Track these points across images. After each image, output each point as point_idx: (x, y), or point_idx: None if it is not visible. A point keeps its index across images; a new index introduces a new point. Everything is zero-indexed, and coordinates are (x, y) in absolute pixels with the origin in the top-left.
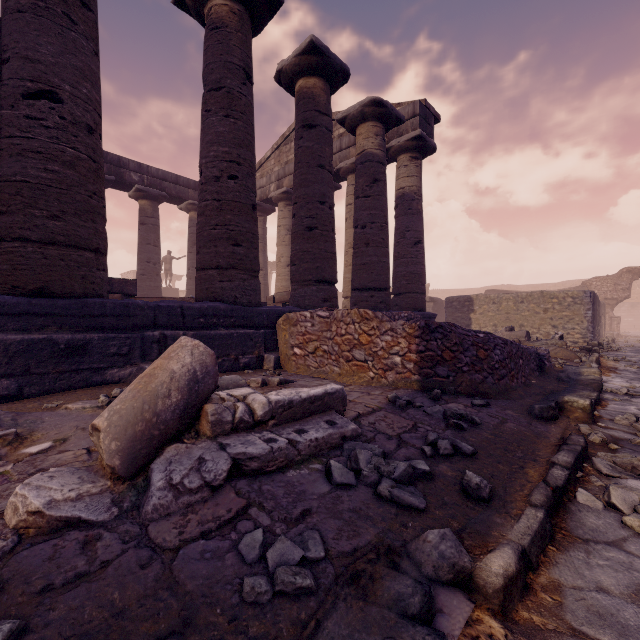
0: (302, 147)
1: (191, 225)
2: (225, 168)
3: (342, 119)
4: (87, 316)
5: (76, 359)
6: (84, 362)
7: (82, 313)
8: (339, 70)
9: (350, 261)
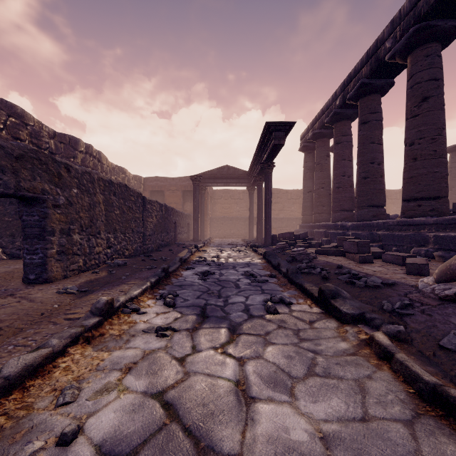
0: None
1: None
2: None
3: None
4: None
5: None
6: None
7: None
8: None
9: None
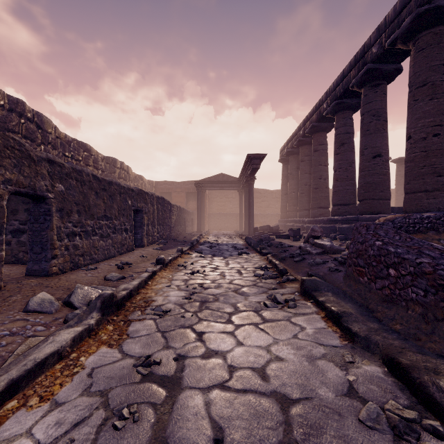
0: None
1: None
2: None
3: None
4: None
5: None
6: None
7: None
8: None
9: None
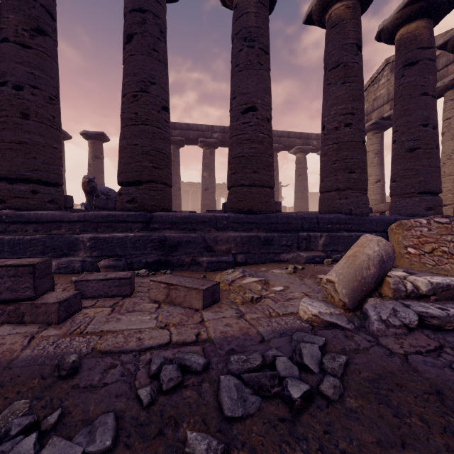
0: (403, 84)
1: (297, 163)
2: (342, 120)
3: (443, 44)
4: (269, 224)
5: (267, 247)
6: (270, 249)
7: (267, 222)
8: (444, 2)
9: (448, 171)
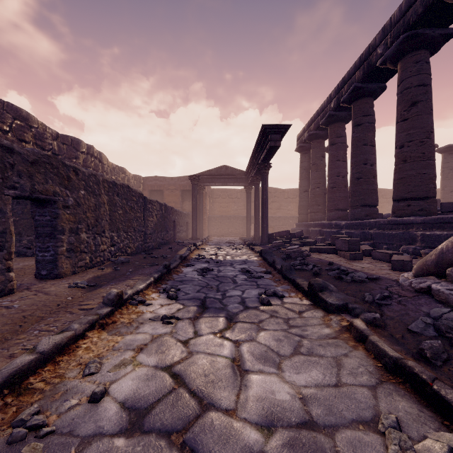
0: None
1: None
2: None
3: None
4: None
5: None
6: None
7: None
8: None
9: None
